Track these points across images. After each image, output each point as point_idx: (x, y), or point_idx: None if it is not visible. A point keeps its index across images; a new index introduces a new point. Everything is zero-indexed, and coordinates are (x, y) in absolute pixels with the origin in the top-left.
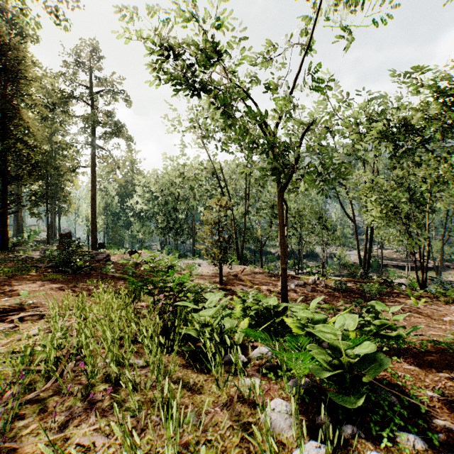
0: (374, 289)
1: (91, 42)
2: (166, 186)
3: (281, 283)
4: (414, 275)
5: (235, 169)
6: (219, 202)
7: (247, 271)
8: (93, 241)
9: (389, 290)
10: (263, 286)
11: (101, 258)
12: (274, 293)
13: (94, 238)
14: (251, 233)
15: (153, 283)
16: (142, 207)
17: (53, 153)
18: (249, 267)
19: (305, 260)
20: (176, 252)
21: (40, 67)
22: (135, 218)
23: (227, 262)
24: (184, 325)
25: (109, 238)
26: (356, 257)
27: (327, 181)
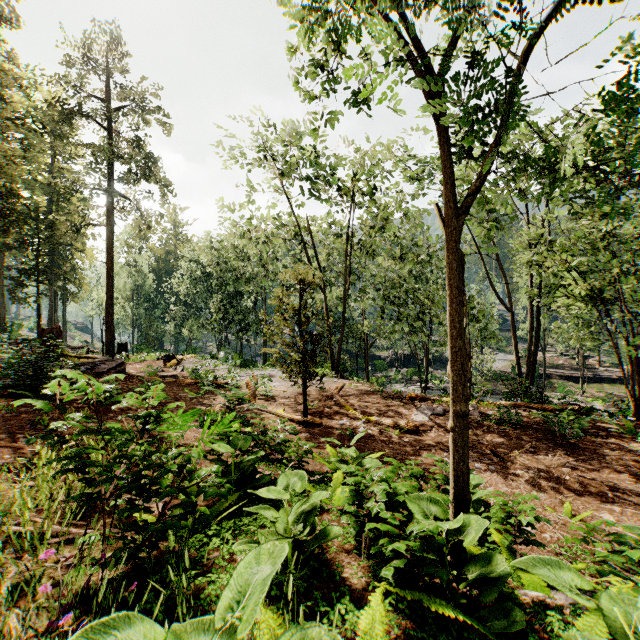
0: (575, 424)
1: (105, 33)
2: (223, 258)
3: (454, 450)
4: (592, 390)
5: (328, 230)
6: (302, 275)
7: (348, 388)
8: (109, 341)
9: (589, 423)
10: (376, 417)
11: (104, 369)
12: (397, 431)
13: (110, 336)
14: (352, 328)
15: (103, 464)
16: (189, 290)
17: (53, 208)
18: (350, 381)
19: (430, 368)
20: (237, 358)
21: (18, 65)
22: (179, 307)
23: (315, 376)
24: (195, 577)
25: (140, 336)
26: (504, 364)
27: (632, 155)
